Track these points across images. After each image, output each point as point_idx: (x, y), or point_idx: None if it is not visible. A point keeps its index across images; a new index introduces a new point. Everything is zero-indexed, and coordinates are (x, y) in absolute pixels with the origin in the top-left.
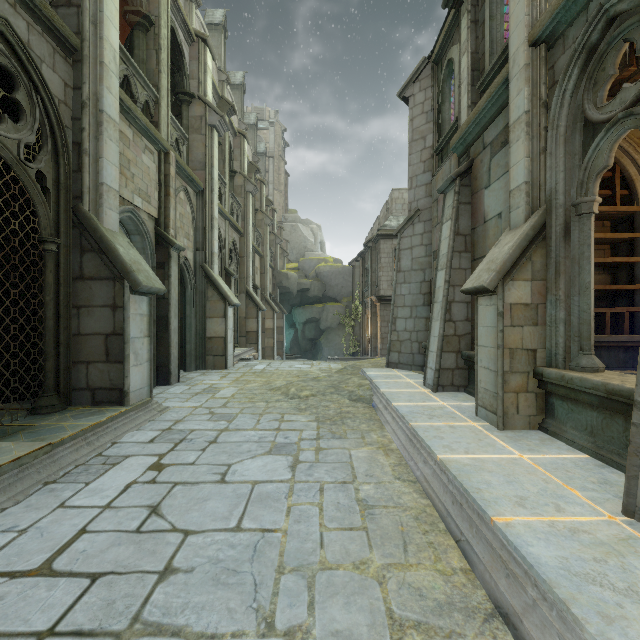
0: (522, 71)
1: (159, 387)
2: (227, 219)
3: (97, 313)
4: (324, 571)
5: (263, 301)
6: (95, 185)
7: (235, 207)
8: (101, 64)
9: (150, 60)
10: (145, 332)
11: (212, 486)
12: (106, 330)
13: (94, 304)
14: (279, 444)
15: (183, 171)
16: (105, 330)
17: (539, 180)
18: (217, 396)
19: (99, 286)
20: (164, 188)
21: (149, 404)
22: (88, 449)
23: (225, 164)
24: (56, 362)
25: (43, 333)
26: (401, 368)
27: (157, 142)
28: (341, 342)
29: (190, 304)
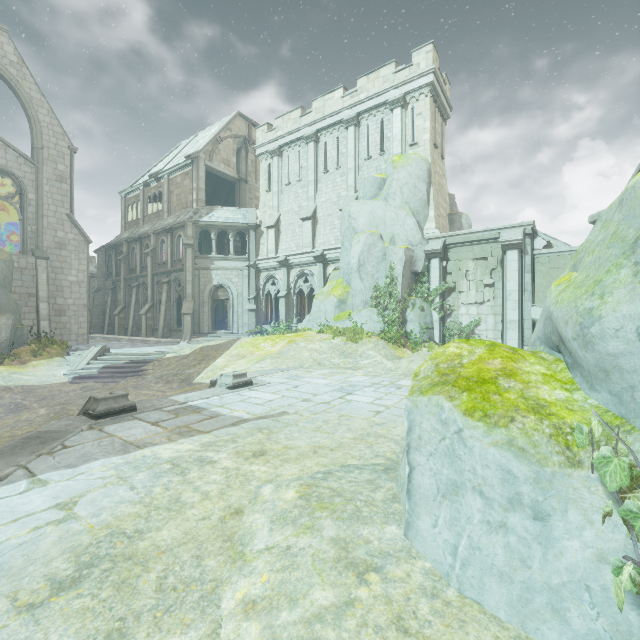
0: (123, 281)
1: None
2: None
3: None
4: (98, 341)
5: None
6: None
7: None
8: None
9: None
10: None
11: None
12: None
13: None
14: None
15: None
16: None
17: (125, 299)
18: None
19: None
20: None
21: None
22: None
23: None
24: None
25: None
26: (95, 334)
27: None
28: None
29: None
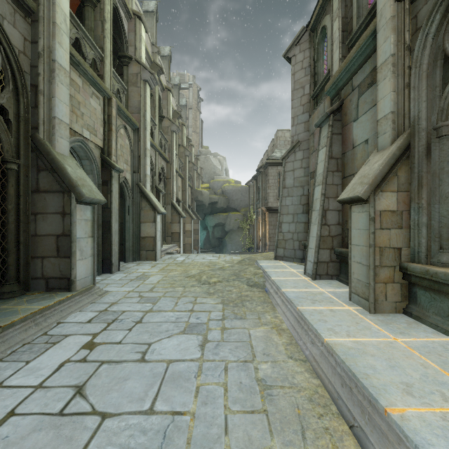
0: (389, 22)
1: (103, 275)
2: (157, 150)
3: (50, 218)
4: None
5: (184, 211)
6: (49, 118)
7: (163, 142)
8: (53, 24)
9: (97, 28)
10: (89, 233)
11: (133, 365)
12: (57, 232)
13: (47, 211)
14: (192, 324)
15: (123, 113)
16: (56, 232)
17: (403, 110)
18: (146, 282)
19: (51, 197)
20: (108, 125)
21: (92, 289)
22: (36, 329)
23: (155, 110)
24: (17, 257)
25: (6, 234)
26: (286, 260)
27: (102, 90)
28: (240, 240)
29: (128, 212)
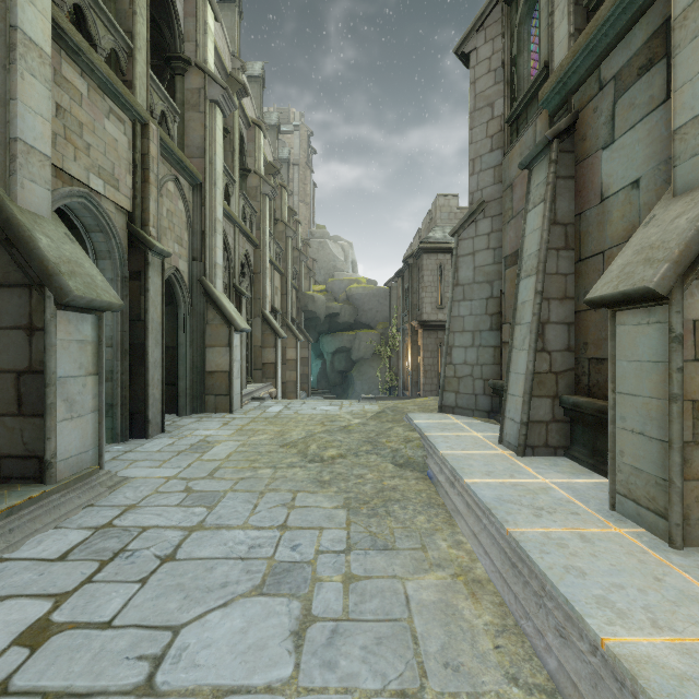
0: None
1: (132, 441)
2: (237, 225)
3: (4, 339)
4: None
5: (284, 327)
6: (3, 141)
7: (248, 212)
8: None
9: None
10: (89, 368)
11: None
12: (17, 365)
13: None
14: (280, 565)
15: (171, 154)
16: (16, 365)
17: None
18: (206, 457)
19: (7, 297)
20: (141, 172)
21: (92, 477)
22: None
23: (234, 157)
24: None
25: None
26: (459, 413)
27: (129, 106)
28: (376, 375)
29: (184, 329)
